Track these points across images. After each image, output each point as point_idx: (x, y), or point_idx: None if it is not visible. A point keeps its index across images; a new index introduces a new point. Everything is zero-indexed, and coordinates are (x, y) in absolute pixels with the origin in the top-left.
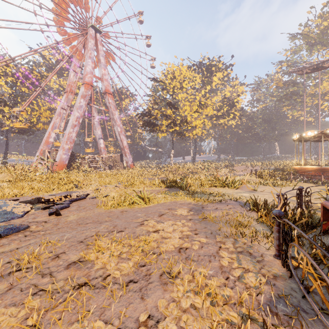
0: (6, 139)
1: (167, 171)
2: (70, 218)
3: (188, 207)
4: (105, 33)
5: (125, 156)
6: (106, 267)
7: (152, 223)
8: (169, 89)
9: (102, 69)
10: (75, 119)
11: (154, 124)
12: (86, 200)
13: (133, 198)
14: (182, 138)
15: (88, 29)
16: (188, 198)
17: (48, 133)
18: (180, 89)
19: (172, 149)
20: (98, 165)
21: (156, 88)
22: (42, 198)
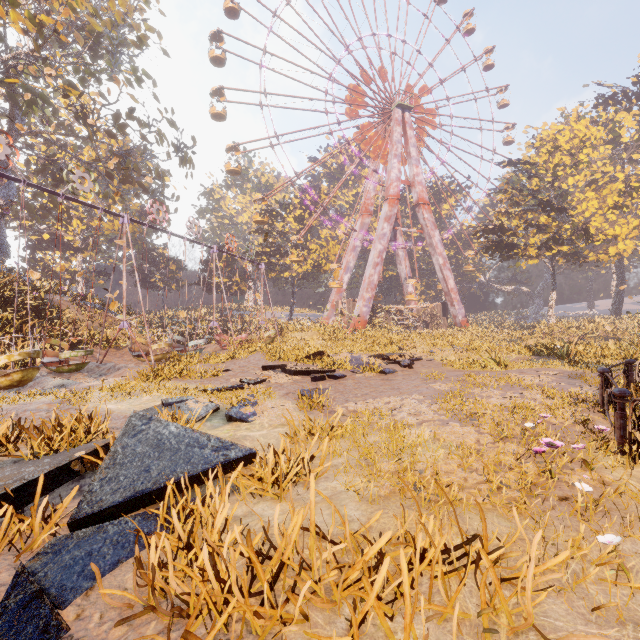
0: (293, 288)
1: (539, 335)
2: (424, 371)
3: (561, 372)
4: (415, 104)
5: (451, 305)
6: (483, 382)
7: (513, 374)
8: (545, 172)
9: (412, 168)
10: (377, 254)
11: (511, 246)
12: (423, 361)
13: (486, 360)
14: (580, 264)
15: (391, 111)
16: (567, 367)
17: (340, 278)
18: (572, 168)
19: (553, 290)
20: (407, 322)
21: (513, 178)
22: (383, 355)
